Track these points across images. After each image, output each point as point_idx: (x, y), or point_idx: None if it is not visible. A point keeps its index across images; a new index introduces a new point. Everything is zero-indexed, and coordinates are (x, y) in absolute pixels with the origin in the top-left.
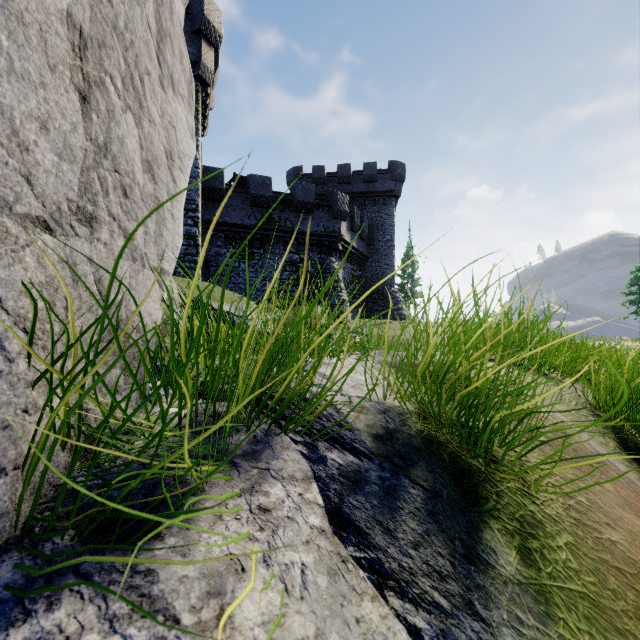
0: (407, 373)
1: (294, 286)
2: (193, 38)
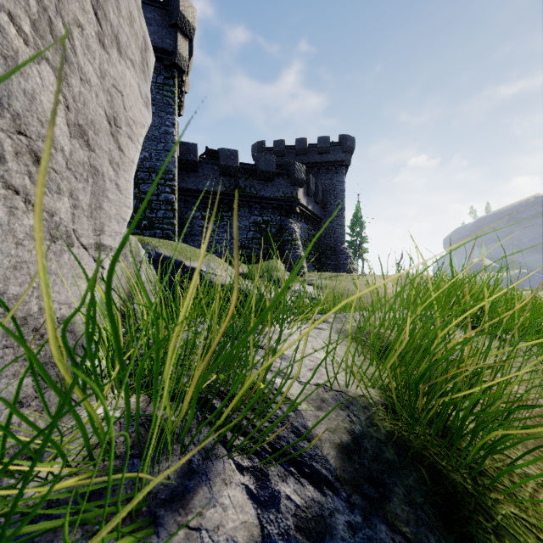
0: (367, 346)
1: (258, 244)
2: (170, 31)
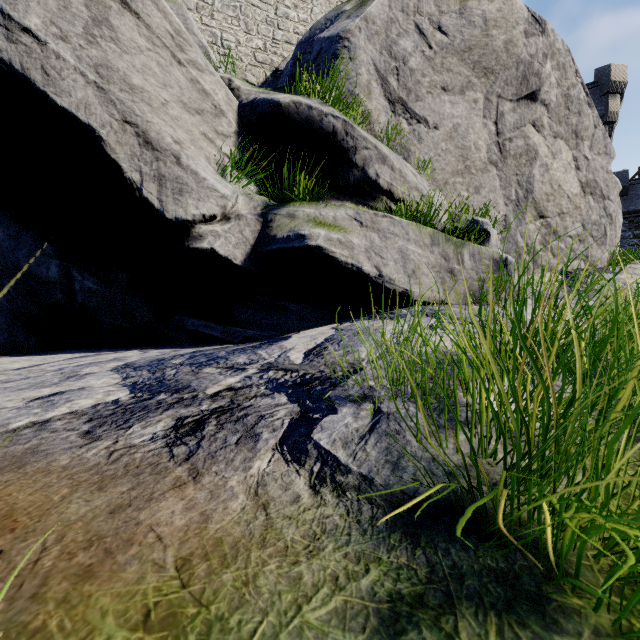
0: None
1: None
2: (601, 100)
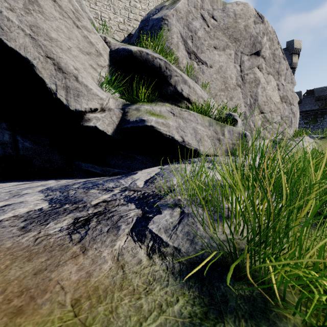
0: None
1: None
2: (289, 56)
